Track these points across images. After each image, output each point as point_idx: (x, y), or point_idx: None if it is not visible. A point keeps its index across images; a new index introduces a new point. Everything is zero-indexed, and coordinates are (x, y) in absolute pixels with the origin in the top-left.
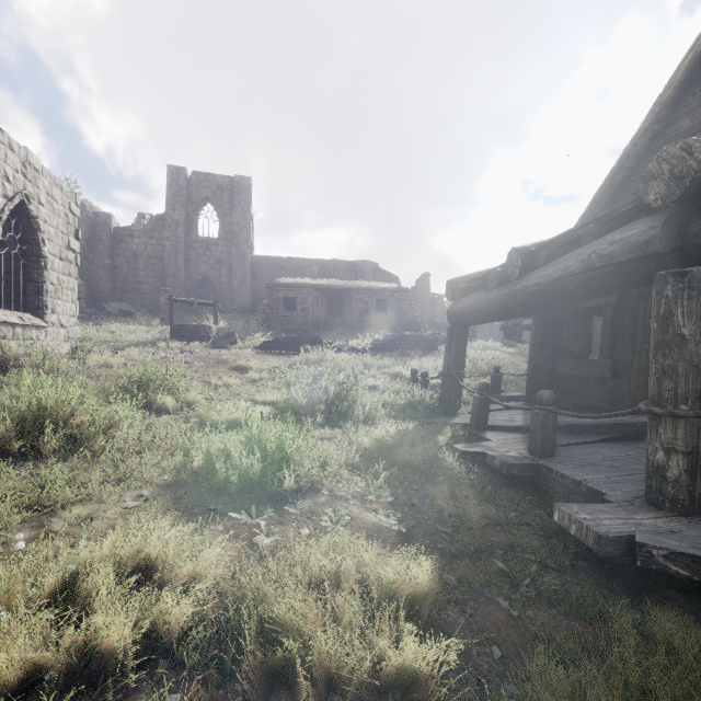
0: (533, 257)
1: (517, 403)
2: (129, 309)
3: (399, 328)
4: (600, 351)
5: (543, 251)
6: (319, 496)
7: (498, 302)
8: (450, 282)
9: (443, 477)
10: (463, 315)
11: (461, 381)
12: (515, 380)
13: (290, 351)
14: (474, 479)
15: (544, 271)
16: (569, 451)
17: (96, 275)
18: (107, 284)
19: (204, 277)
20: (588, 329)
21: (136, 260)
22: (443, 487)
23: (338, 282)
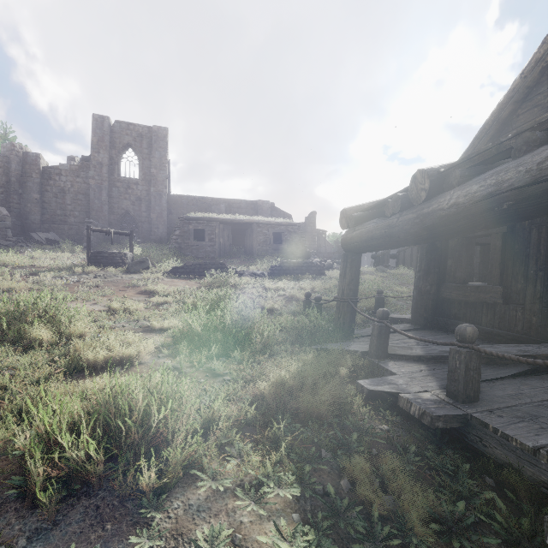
0: (441, 179)
1: (404, 325)
2: (56, 238)
3: (292, 256)
4: (489, 277)
5: (457, 170)
6: (195, 489)
7: (401, 228)
8: (345, 210)
9: (356, 433)
10: (359, 243)
11: (355, 306)
12: (393, 301)
13: (198, 275)
14: (389, 430)
15: (464, 189)
16: (489, 392)
17: (26, 208)
18: (36, 216)
19: (125, 212)
20: (471, 256)
21: (63, 195)
22: (362, 460)
23: (241, 217)
